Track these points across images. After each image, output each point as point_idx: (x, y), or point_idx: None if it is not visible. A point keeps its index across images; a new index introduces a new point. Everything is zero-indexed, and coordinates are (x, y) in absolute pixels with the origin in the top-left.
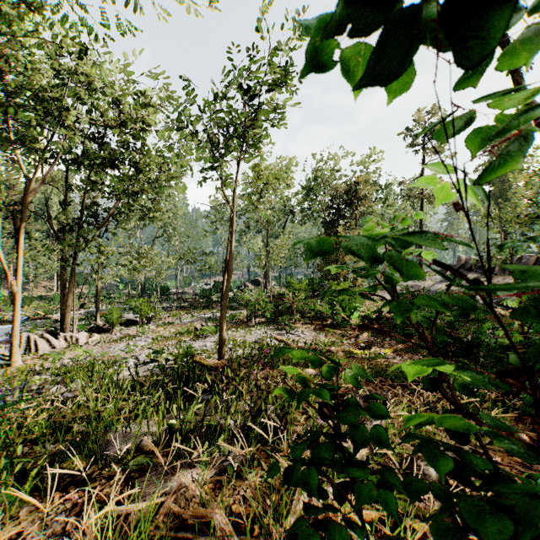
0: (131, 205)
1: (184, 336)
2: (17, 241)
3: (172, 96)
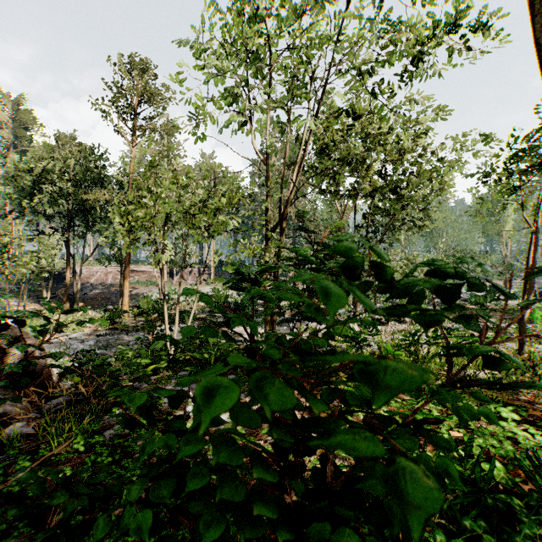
0: (403, 219)
1: (460, 339)
2: None
3: (445, 111)
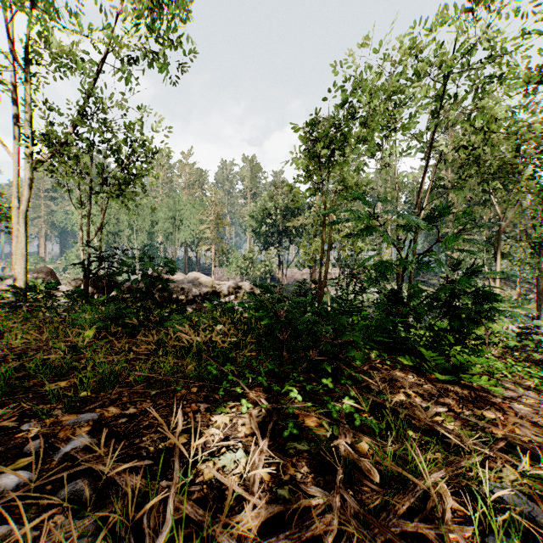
0: None
1: None
2: (495, 260)
3: None
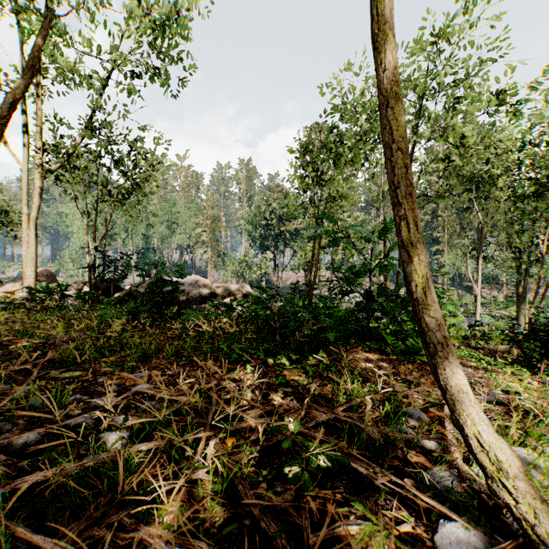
0: None
1: None
2: (477, 264)
3: None
